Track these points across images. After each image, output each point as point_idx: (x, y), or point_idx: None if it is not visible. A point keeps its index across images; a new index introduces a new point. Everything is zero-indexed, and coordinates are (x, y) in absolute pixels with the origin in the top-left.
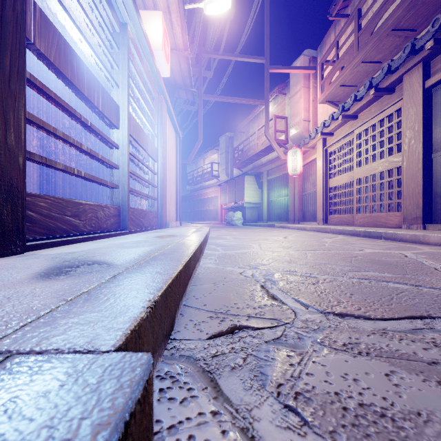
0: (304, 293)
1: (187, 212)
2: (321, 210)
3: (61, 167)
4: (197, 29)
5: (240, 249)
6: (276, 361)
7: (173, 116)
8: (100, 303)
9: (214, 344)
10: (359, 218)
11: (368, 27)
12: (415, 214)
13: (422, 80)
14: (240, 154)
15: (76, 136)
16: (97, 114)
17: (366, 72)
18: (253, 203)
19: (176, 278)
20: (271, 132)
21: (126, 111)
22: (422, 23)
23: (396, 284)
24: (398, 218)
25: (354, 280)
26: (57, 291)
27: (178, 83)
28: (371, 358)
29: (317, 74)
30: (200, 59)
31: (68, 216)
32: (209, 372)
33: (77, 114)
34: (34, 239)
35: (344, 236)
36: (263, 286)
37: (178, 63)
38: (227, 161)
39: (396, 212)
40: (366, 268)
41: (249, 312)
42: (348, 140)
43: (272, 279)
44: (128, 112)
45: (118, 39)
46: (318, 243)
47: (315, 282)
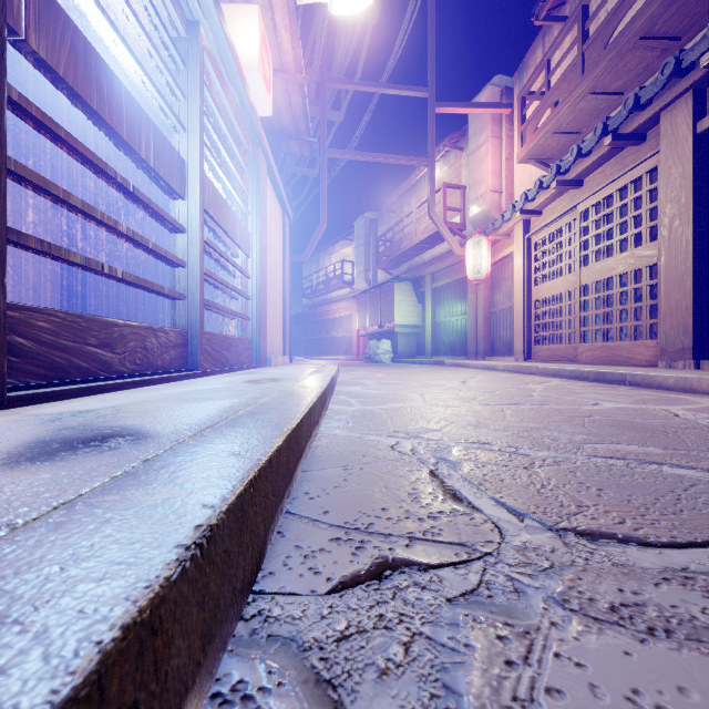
0: (511, 488)
1: (303, 341)
2: (521, 337)
3: (79, 260)
4: (318, 41)
5: (389, 403)
6: (476, 653)
7: (278, 183)
8: (84, 534)
9: (343, 605)
10: (585, 350)
11: (600, 34)
12: (681, 344)
13: (692, 120)
14: (389, 246)
15: (121, 217)
16: (153, 180)
17: (596, 109)
18: (410, 326)
19: (267, 463)
20: (438, 211)
21: (197, 170)
22: (690, 27)
23: (676, 468)
24: (652, 349)
25: (598, 461)
26: (9, 498)
27: (287, 129)
28: (680, 645)
29: (514, 115)
30: (322, 92)
31: (92, 345)
32: (331, 684)
33: (109, 169)
34: (24, 386)
35: (562, 380)
36: (434, 473)
37: (286, 94)
38: (367, 259)
39: (648, 340)
40: (613, 437)
41: (410, 528)
42: (566, 222)
43: (449, 458)
44: (200, 171)
45: (184, 48)
46: (521, 392)
47: (528, 465)
